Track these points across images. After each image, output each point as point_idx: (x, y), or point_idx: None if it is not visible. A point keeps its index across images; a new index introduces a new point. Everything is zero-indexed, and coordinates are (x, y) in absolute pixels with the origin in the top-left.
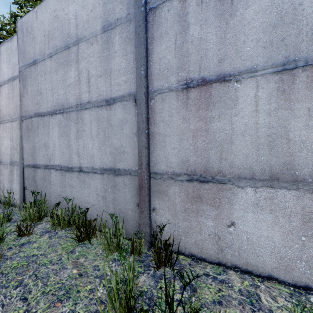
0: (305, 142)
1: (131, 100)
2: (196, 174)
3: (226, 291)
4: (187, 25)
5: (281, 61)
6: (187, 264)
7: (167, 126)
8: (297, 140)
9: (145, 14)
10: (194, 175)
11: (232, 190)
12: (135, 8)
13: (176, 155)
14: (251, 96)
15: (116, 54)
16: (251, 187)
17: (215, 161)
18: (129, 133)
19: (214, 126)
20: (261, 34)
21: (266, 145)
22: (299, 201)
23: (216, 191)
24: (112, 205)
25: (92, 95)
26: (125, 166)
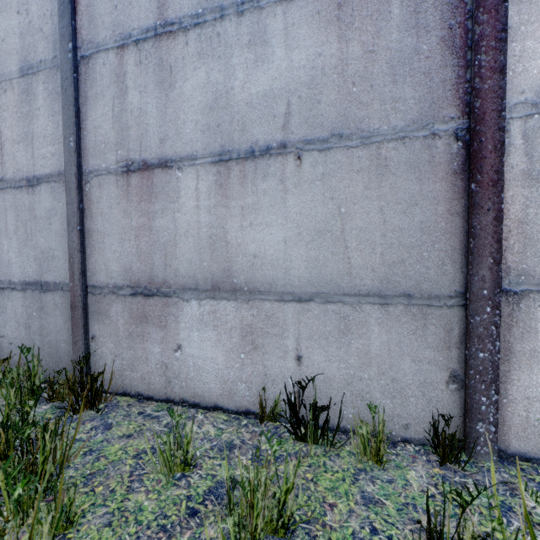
0: (241, 245)
1: (61, 182)
2: (141, 286)
3: (149, 426)
4: (125, 89)
5: (218, 150)
6: (125, 405)
7: (107, 222)
8: (234, 243)
9: (73, 64)
10: (138, 288)
11: (177, 305)
12: (61, 52)
13: (117, 261)
14: (192, 188)
15: (40, 112)
16: (196, 300)
17: (160, 269)
18: (60, 229)
19: (158, 223)
20: (199, 116)
21: (208, 248)
22: (238, 313)
23: (162, 307)
24: (38, 336)
25: (6, 169)
26: (55, 278)
